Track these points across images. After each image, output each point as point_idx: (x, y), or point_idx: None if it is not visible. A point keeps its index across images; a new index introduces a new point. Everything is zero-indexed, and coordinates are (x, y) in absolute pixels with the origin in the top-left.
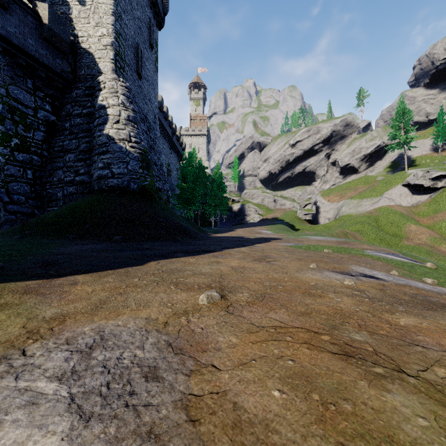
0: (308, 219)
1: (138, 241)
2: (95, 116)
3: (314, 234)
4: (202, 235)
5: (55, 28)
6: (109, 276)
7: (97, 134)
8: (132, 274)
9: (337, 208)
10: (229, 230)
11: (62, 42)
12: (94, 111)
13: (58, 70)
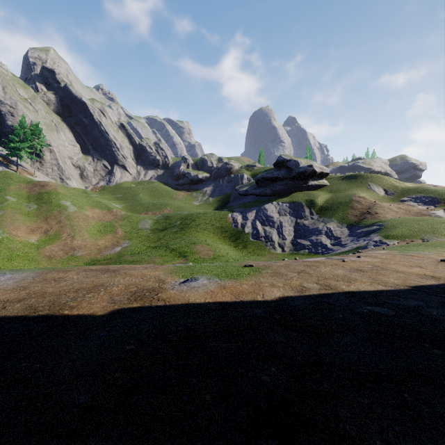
0: None
1: None
2: None
3: None
4: None
5: None
6: None
7: None
8: None
9: None
10: None
11: None
12: None
13: None
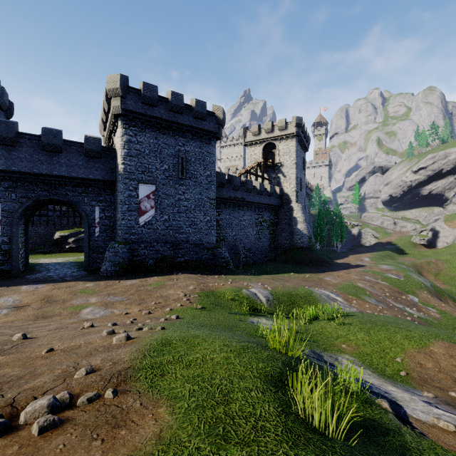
0: (422, 243)
1: (315, 266)
2: (292, 220)
3: (393, 263)
4: (332, 263)
5: (280, 193)
6: (322, 274)
7: (294, 228)
8: (325, 274)
9: (455, 234)
10: (345, 256)
11: (281, 196)
12: (291, 218)
13: (279, 204)
